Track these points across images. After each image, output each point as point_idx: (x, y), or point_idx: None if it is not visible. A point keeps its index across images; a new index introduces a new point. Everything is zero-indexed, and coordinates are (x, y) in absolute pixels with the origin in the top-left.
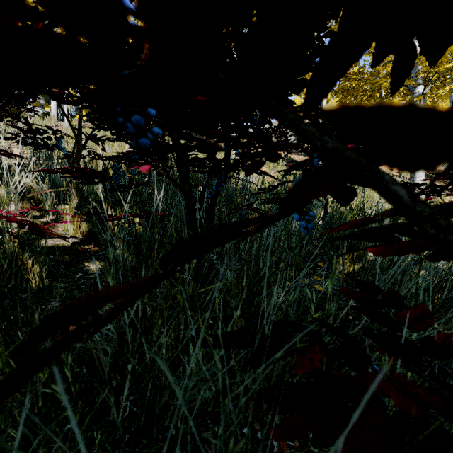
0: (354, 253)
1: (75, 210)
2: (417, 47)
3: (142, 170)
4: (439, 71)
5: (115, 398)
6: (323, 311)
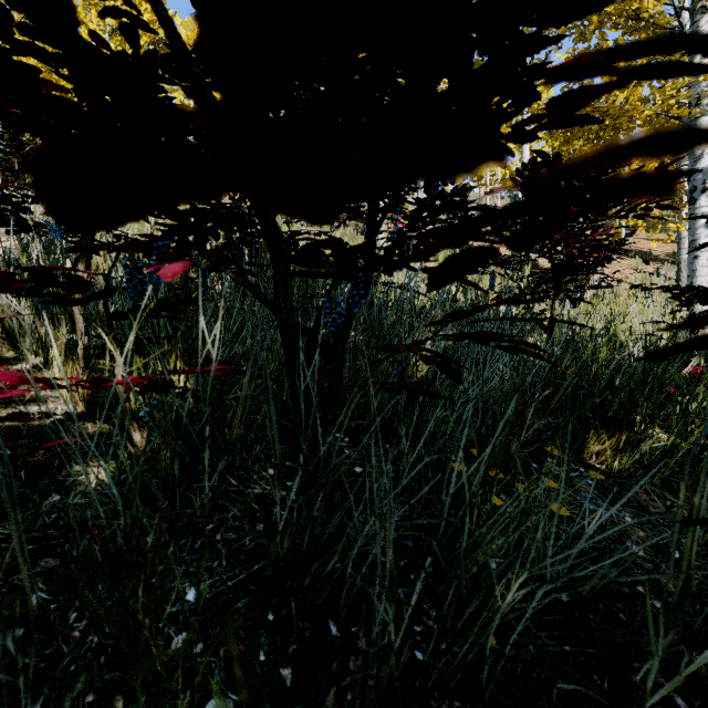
0: (624, 432)
1: None
2: None
3: (163, 275)
4: None
5: None
6: None
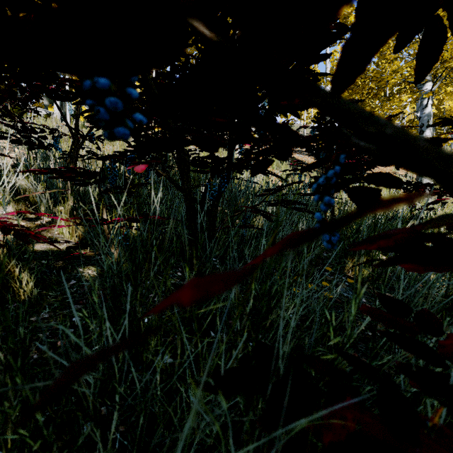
0: (365, 257)
1: (64, 214)
2: None
3: (137, 170)
4: (448, 67)
5: (103, 428)
6: (345, 336)
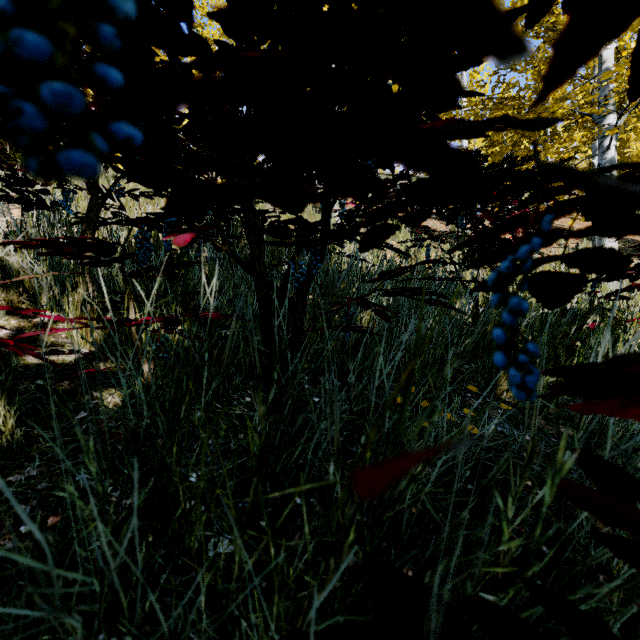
0: None
1: (58, 313)
2: (606, 57)
3: (178, 243)
4: None
5: None
6: (530, 540)
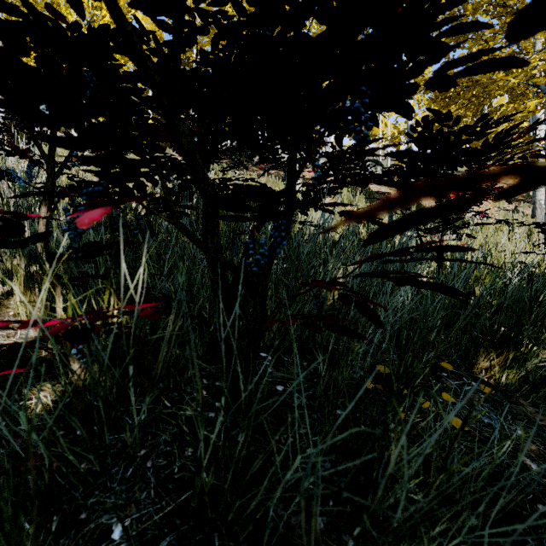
0: (511, 352)
1: None
2: None
3: (79, 223)
4: None
5: None
6: None
